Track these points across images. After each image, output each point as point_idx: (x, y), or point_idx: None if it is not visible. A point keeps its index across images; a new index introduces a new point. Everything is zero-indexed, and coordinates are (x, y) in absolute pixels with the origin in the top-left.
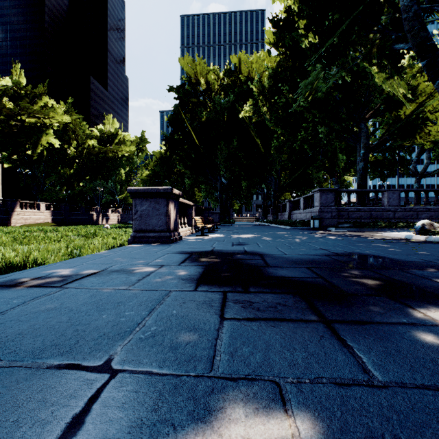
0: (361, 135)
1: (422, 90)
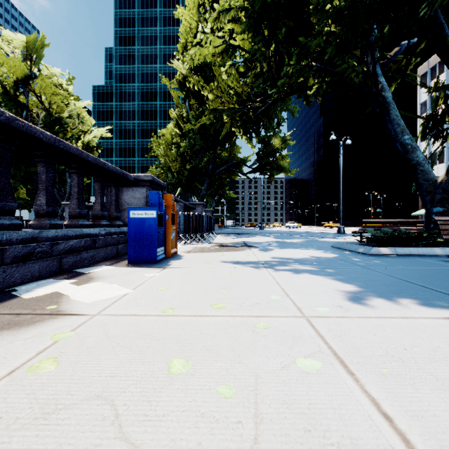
0: None
1: None
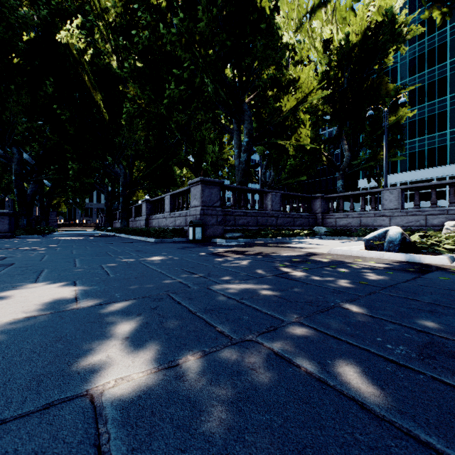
0: (245, 118)
1: (301, 83)
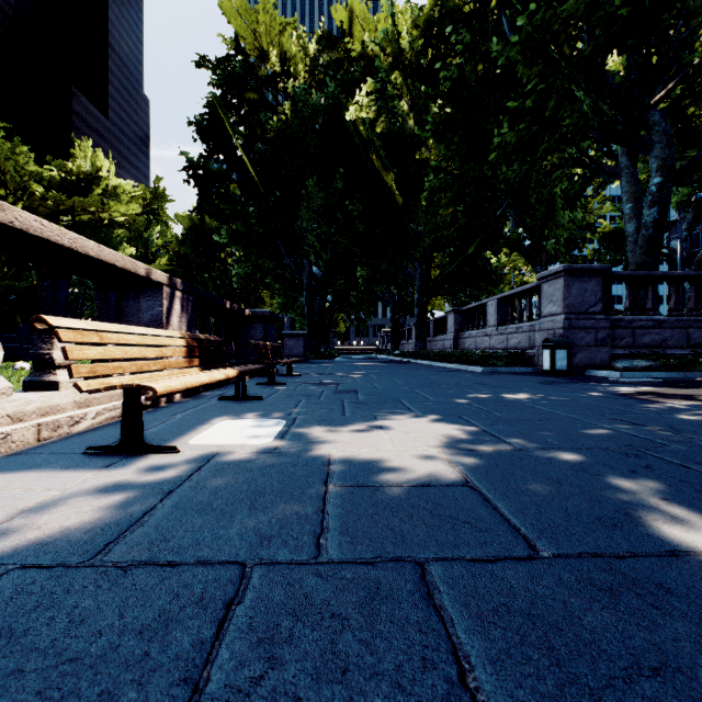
0: (654, 140)
1: None
